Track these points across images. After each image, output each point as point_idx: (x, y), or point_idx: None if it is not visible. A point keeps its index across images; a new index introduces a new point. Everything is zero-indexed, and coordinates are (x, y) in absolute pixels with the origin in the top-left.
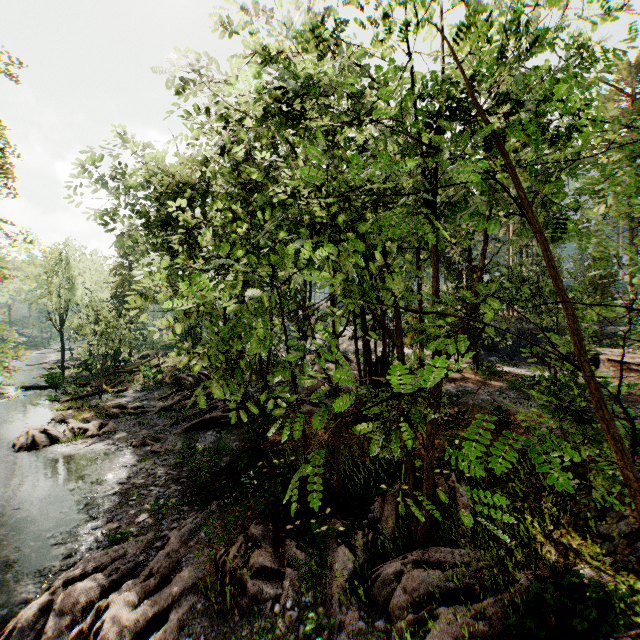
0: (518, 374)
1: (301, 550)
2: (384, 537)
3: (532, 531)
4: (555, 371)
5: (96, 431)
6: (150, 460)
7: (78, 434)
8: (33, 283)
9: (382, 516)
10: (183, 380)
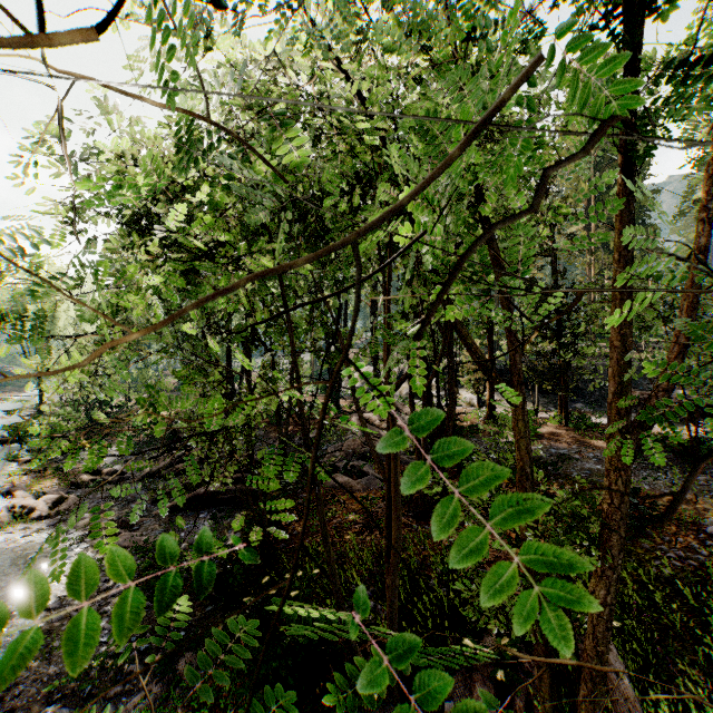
0: None
1: None
2: None
3: None
4: (695, 429)
5: (47, 510)
6: None
7: (20, 515)
8: None
9: None
10: (181, 434)
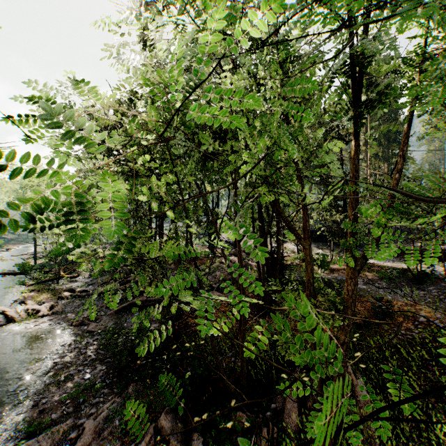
0: (383, 266)
1: (207, 445)
2: (288, 433)
3: (439, 434)
4: (420, 265)
5: (46, 312)
6: (84, 339)
7: (32, 314)
8: (11, 195)
9: (284, 407)
10: (120, 269)
